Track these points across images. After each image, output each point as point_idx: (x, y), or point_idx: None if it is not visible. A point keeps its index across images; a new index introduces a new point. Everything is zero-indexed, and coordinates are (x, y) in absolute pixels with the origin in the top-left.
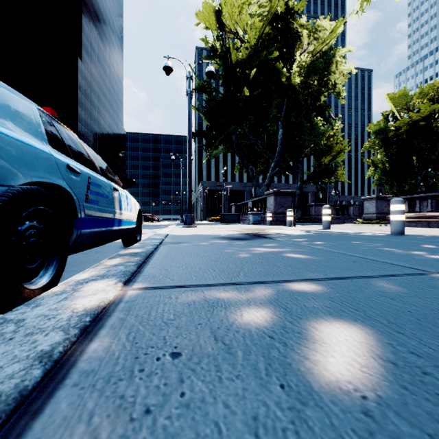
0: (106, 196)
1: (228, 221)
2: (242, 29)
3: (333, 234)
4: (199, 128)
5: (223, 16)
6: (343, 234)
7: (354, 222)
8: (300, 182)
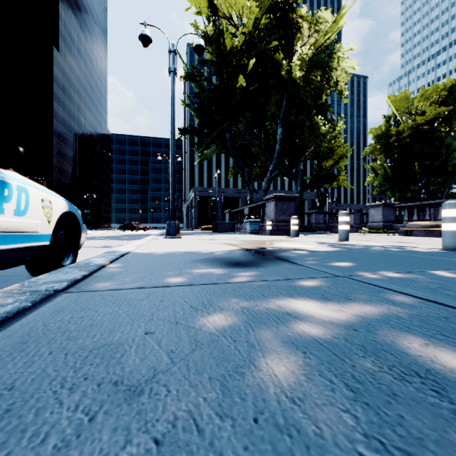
0: None
1: (222, 230)
2: (237, 14)
3: (368, 250)
4: (189, 125)
5: None
6: (383, 249)
7: (355, 231)
8: (299, 188)
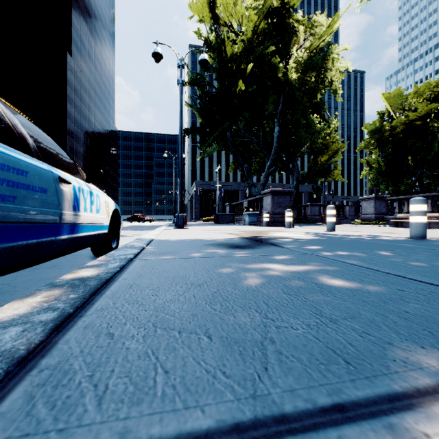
0: (40, 189)
1: (223, 221)
2: (237, 22)
3: (345, 238)
4: (193, 125)
5: (218, 7)
6: (357, 238)
7: (350, 222)
8: (296, 182)
